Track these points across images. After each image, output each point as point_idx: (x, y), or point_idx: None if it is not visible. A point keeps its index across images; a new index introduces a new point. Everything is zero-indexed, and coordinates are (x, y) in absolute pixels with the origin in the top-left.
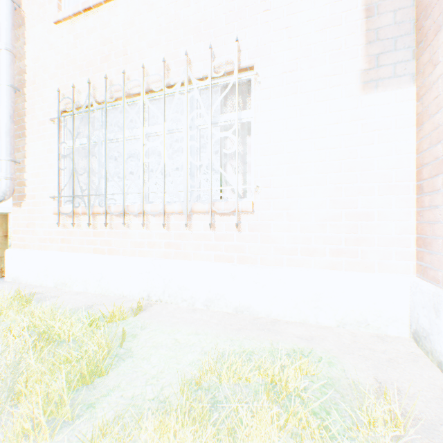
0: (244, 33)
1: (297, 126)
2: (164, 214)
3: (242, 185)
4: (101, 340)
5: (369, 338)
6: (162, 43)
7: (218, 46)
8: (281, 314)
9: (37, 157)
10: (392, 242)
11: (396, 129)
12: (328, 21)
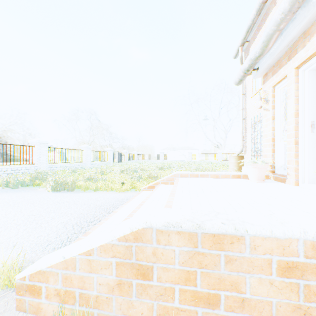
0: None
1: None
2: None
3: None
4: None
5: None
6: None
7: None
8: None
9: (248, 138)
10: None
11: None
12: None
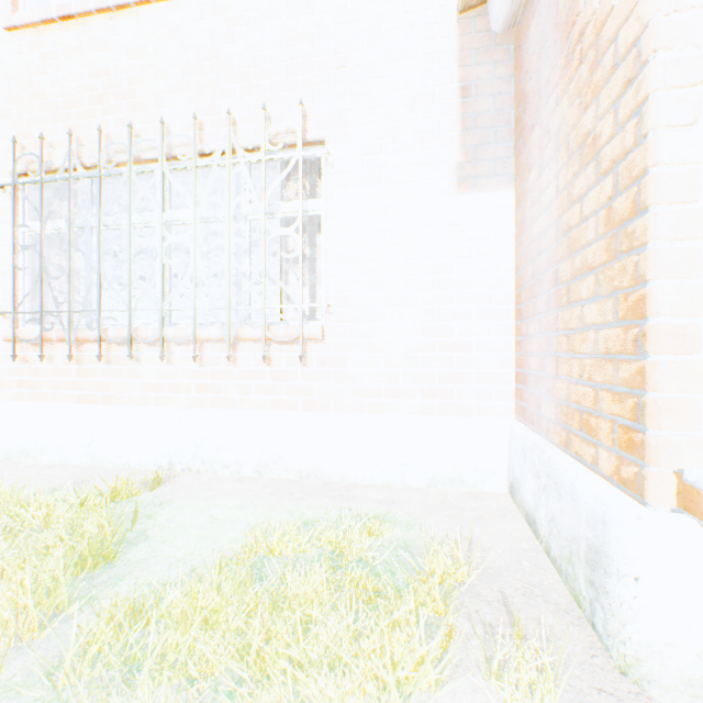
0: (312, 94)
1: (382, 227)
2: (195, 342)
3: (311, 301)
4: (101, 521)
5: (461, 497)
6: (192, 89)
7: (276, 105)
8: (360, 476)
9: None
10: (491, 378)
11: (496, 240)
12: (419, 96)
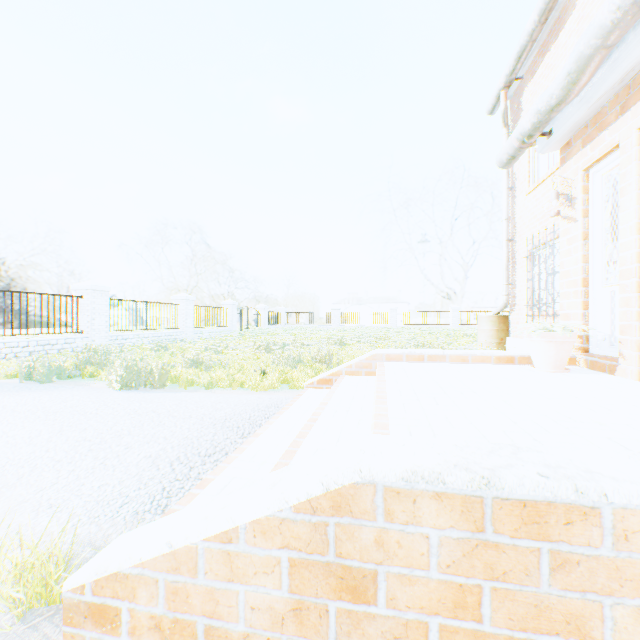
0: None
1: None
2: None
3: None
4: None
5: None
6: None
7: None
8: None
9: (519, 280)
10: None
11: None
12: None
